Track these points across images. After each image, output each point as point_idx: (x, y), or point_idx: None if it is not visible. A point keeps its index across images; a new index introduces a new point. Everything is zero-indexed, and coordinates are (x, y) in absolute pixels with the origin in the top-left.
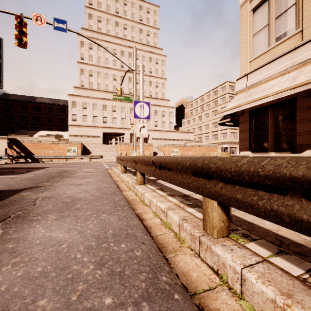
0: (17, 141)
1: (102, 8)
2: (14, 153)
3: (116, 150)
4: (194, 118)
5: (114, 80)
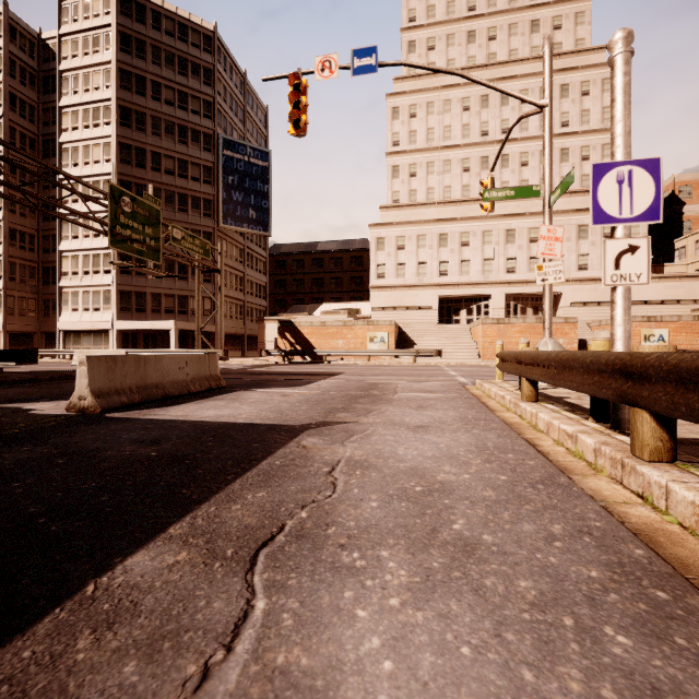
0: (291, 323)
1: (437, 16)
2: (286, 346)
3: (470, 337)
4: None
5: (464, 173)
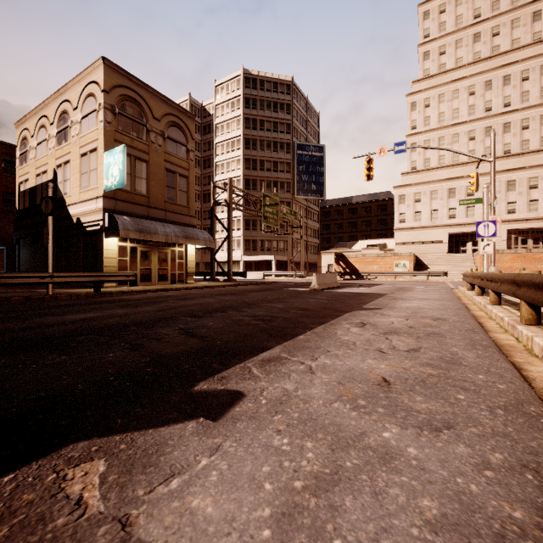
0: (343, 256)
1: (447, 29)
2: (340, 269)
3: (473, 262)
4: None
5: (470, 141)
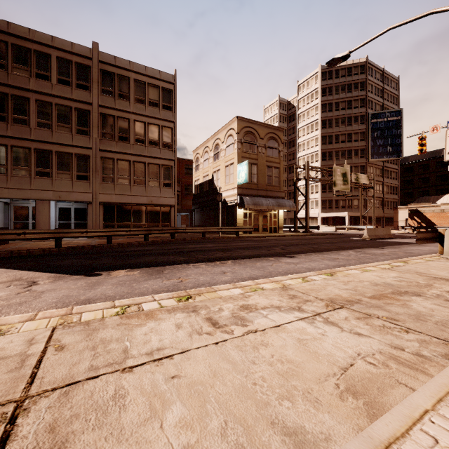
0: (418, 211)
1: None
2: (414, 224)
3: None
4: None
5: None
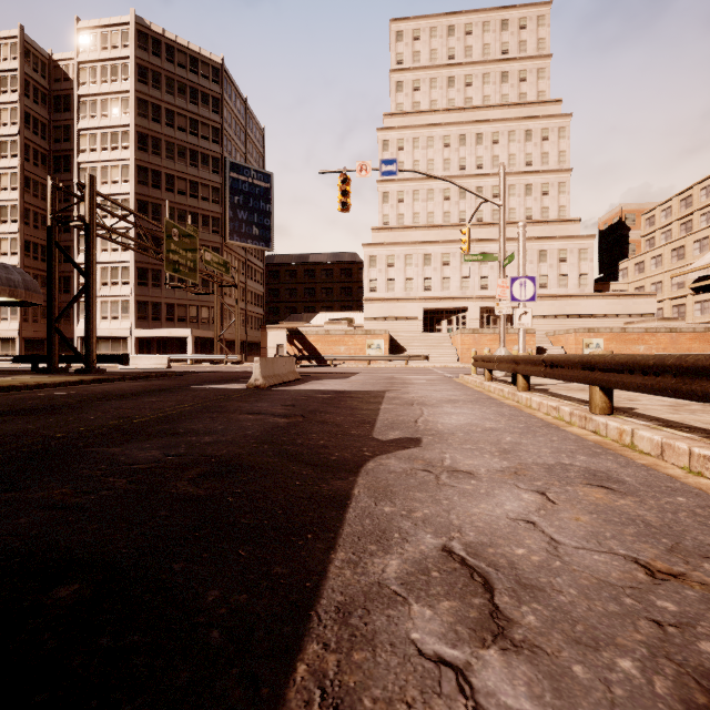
0: (299, 332)
1: (422, 61)
2: (295, 352)
3: (451, 344)
4: (659, 254)
5: (445, 201)
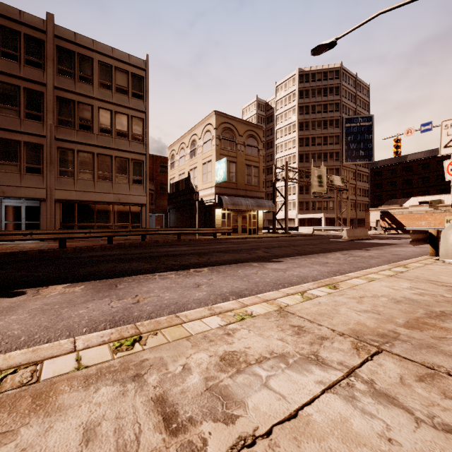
0: (388, 213)
1: None
2: (385, 225)
3: None
4: None
5: None
